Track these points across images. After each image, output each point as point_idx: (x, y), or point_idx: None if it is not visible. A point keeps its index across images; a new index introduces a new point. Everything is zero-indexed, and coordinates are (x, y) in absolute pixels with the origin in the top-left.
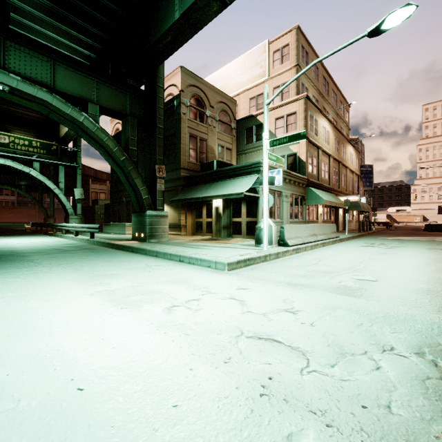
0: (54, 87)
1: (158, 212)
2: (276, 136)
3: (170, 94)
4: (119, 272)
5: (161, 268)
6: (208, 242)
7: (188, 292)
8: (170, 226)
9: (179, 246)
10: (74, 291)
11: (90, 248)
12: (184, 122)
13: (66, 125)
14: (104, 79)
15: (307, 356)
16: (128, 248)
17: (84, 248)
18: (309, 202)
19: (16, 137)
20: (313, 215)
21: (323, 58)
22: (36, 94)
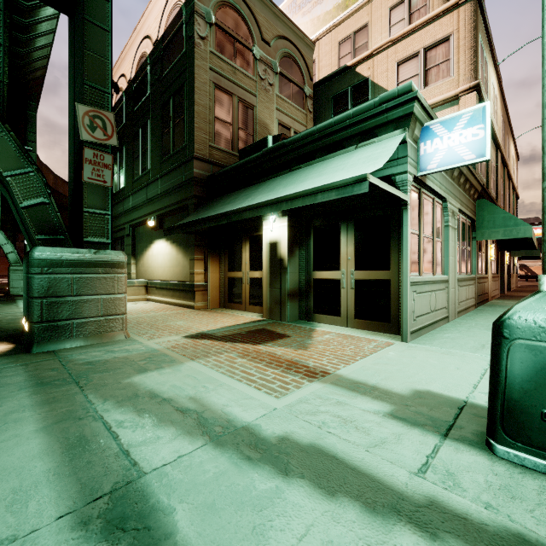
0: None
1: (83, 251)
2: None
3: (176, 3)
4: None
5: None
6: (239, 354)
7: None
8: (176, 288)
9: (56, 423)
10: None
11: None
12: (201, 57)
13: None
14: None
15: None
16: None
17: None
18: (487, 234)
19: None
20: (481, 264)
21: None
22: None
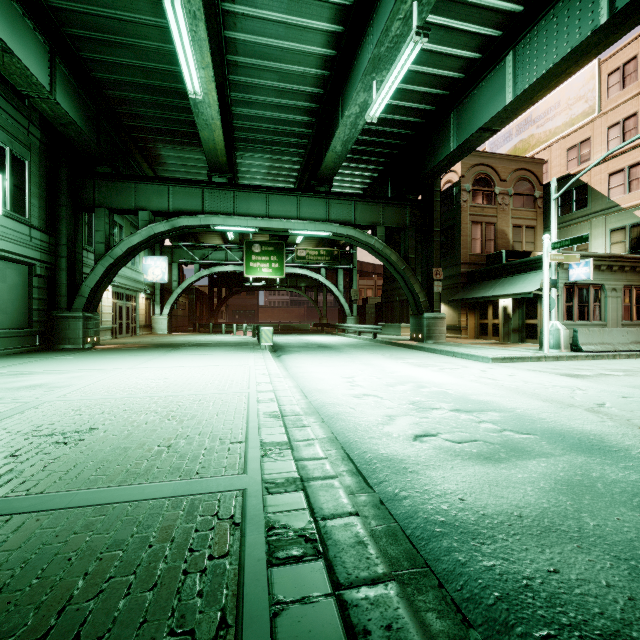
0: (354, 222)
1: (435, 314)
2: (610, 199)
3: (449, 181)
4: (410, 357)
5: (438, 358)
6: (489, 345)
7: (454, 366)
8: (449, 328)
9: (455, 346)
10: (391, 361)
11: (379, 345)
12: (464, 211)
13: (361, 247)
14: (388, 201)
15: (497, 380)
16: (409, 347)
17: (374, 345)
18: None
19: (310, 249)
20: None
21: (618, 148)
22: (346, 232)
